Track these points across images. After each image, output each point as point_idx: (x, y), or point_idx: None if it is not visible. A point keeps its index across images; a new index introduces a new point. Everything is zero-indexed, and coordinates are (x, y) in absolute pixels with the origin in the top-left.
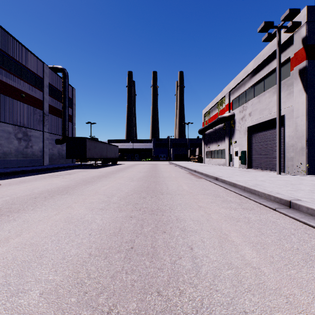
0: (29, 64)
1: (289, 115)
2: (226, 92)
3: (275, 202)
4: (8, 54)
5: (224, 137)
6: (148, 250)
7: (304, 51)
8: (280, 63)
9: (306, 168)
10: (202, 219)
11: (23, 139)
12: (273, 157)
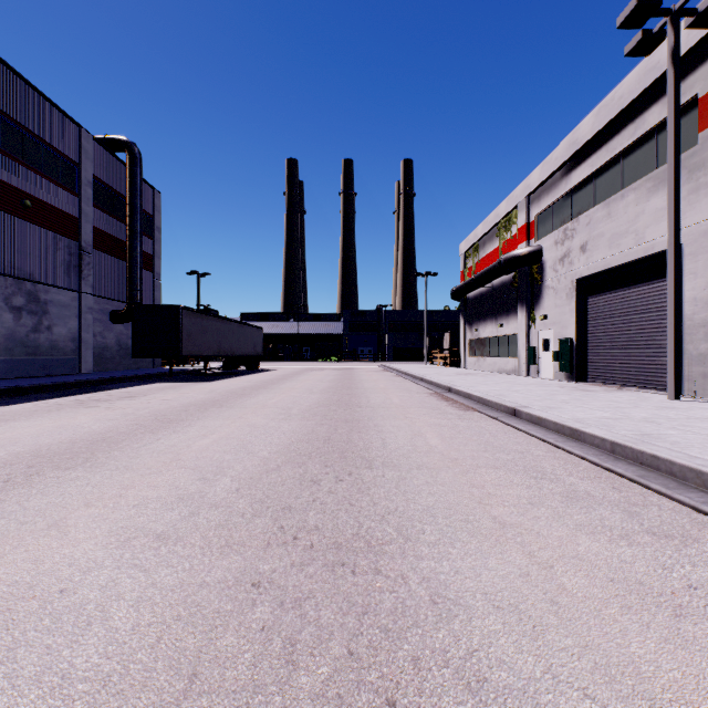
0: (44, 127)
1: (694, 247)
2: (520, 196)
3: None
4: None
5: (515, 306)
6: None
7: None
8: (678, 106)
9: None
10: (530, 598)
11: (27, 309)
12: (647, 355)
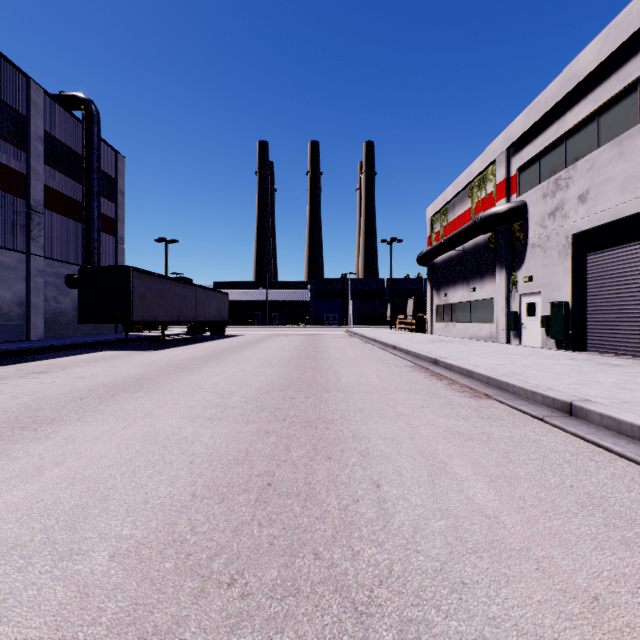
0: None
1: None
2: (498, 150)
3: None
4: None
5: (492, 268)
6: None
7: None
8: None
9: None
10: None
11: None
12: None
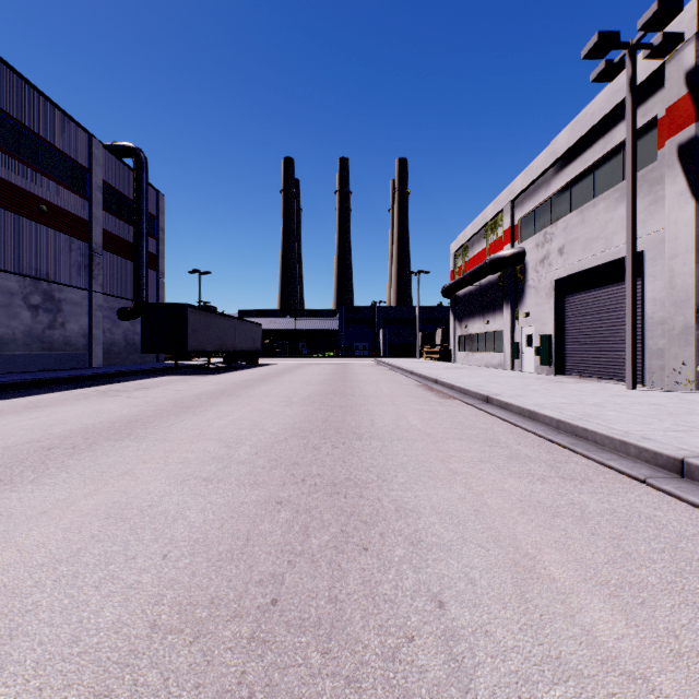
0: (58, 137)
1: (653, 253)
2: (505, 201)
3: (642, 461)
4: (7, 115)
5: (501, 304)
6: (319, 611)
7: (692, 102)
8: (635, 129)
9: (697, 375)
10: (461, 508)
11: (43, 307)
12: (615, 350)
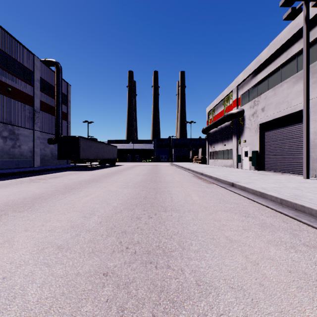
0: (17, 55)
1: (315, 108)
2: (233, 86)
3: None
4: None
5: (231, 136)
6: None
7: None
8: (308, 42)
9: None
10: (248, 282)
11: (9, 137)
12: (292, 158)
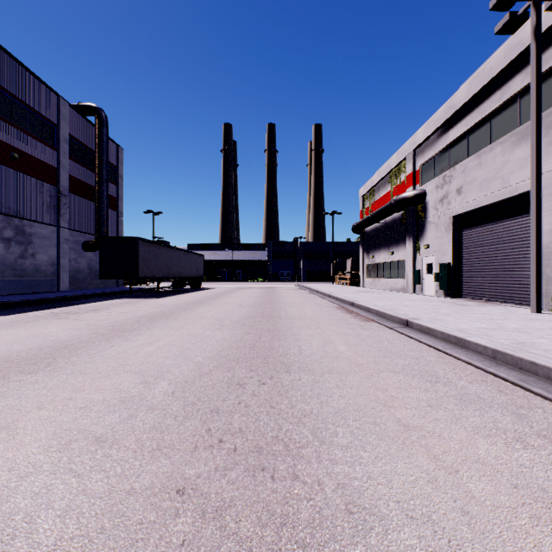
0: (29, 95)
1: (551, 189)
2: (407, 150)
3: None
4: None
5: (404, 237)
6: None
7: None
8: (539, 73)
9: None
10: (441, 507)
11: (15, 240)
12: (511, 276)
